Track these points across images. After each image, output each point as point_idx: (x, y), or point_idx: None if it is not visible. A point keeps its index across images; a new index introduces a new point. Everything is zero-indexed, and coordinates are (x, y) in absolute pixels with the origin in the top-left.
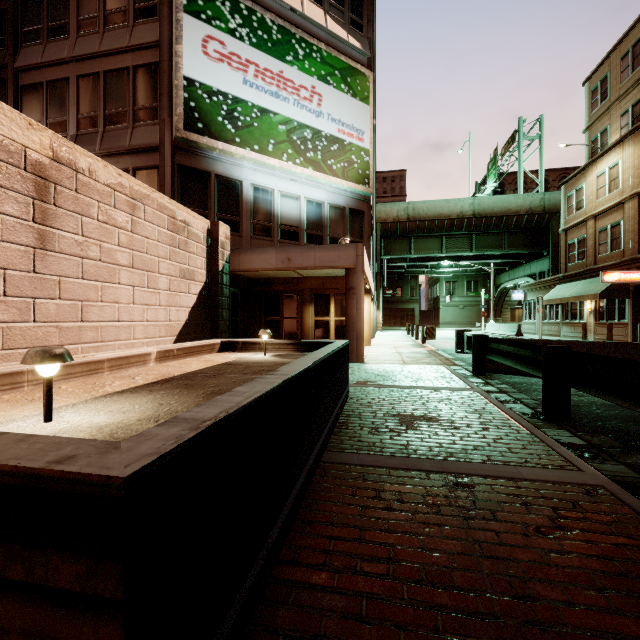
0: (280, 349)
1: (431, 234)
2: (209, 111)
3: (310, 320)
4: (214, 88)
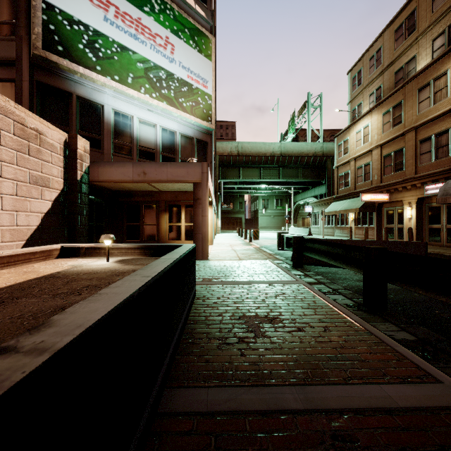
0: (127, 253)
1: (253, 166)
2: (70, 37)
3: (165, 225)
4: (75, 17)
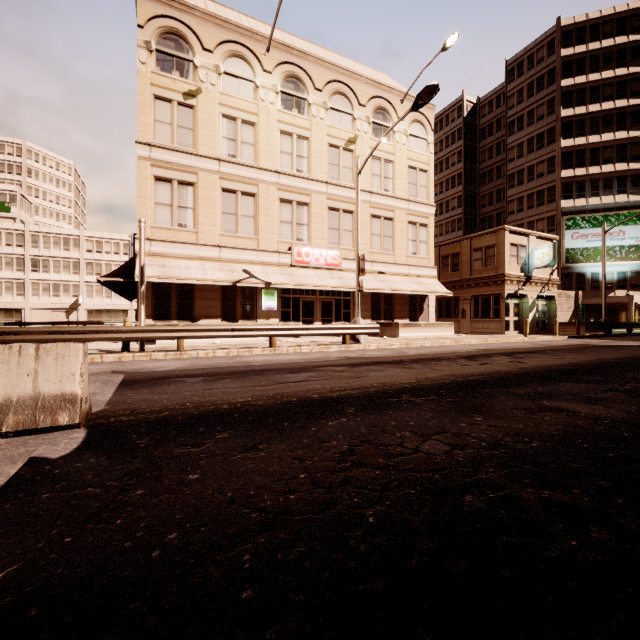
0: None
1: None
2: (573, 256)
3: (623, 318)
4: (575, 248)
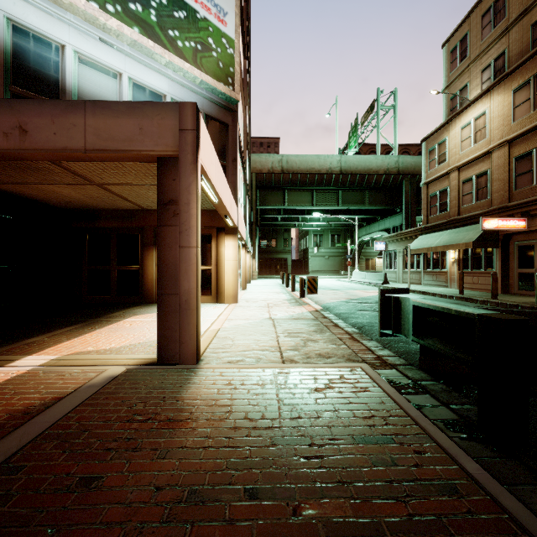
0: None
1: (303, 188)
2: None
3: (155, 269)
4: None
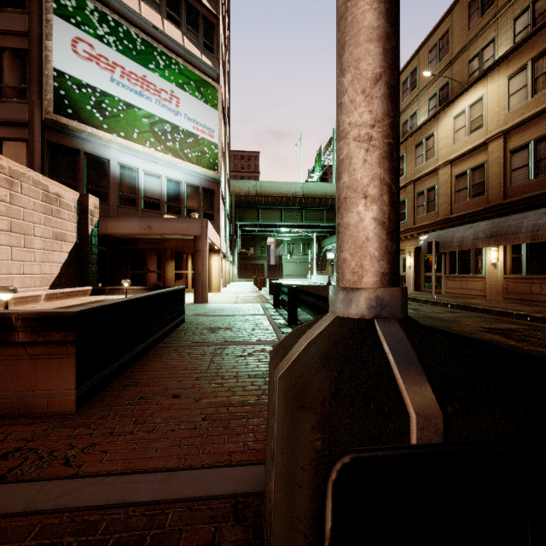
0: (138, 293)
1: (274, 207)
2: (78, 100)
3: (171, 273)
4: (83, 81)
